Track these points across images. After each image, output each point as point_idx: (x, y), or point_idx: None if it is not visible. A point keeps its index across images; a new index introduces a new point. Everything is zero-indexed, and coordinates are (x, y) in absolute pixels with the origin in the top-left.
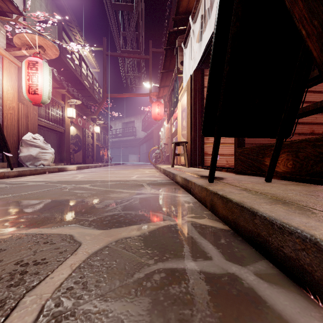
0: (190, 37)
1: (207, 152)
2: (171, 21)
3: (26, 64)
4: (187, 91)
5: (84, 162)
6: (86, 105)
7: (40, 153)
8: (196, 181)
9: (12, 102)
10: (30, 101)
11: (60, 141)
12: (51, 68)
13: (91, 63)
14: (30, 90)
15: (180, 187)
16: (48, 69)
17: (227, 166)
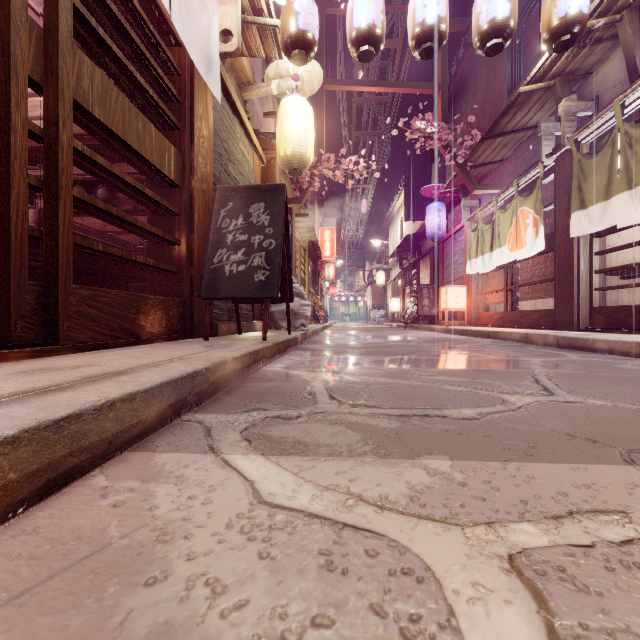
0: None
1: None
2: None
3: None
4: None
5: None
6: None
7: None
8: (265, 345)
9: None
10: None
11: None
12: None
13: None
14: None
15: (244, 380)
16: None
17: None
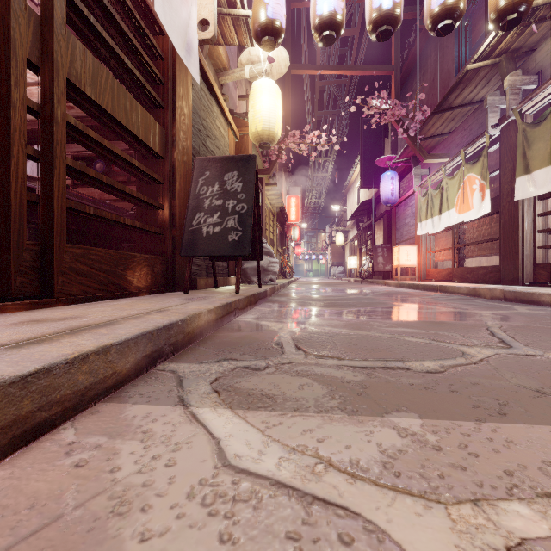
0: None
1: None
2: None
3: None
4: None
5: None
6: None
7: None
8: (237, 298)
9: None
10: None
11: None
12: None
13: None
14: None
15: (218, 330)
16: None
17: None
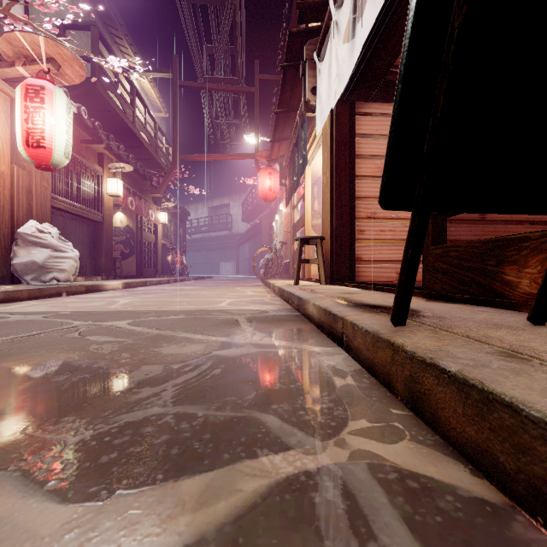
0: (329, 38)
1: (360, 256)
2: (293, 23)
3: (22, 91)
4: (324, 144)
5: (140, 274)
6: (142, 174)
7: (51, 258)
8: (357, 320)
9: (0, 163)
10: (30, 160)
11: (96, 237)
12: (76, 104)
13: (153, 102)
14: (30, 140)
15: (316, 329)
16: (65, 102)
17: None
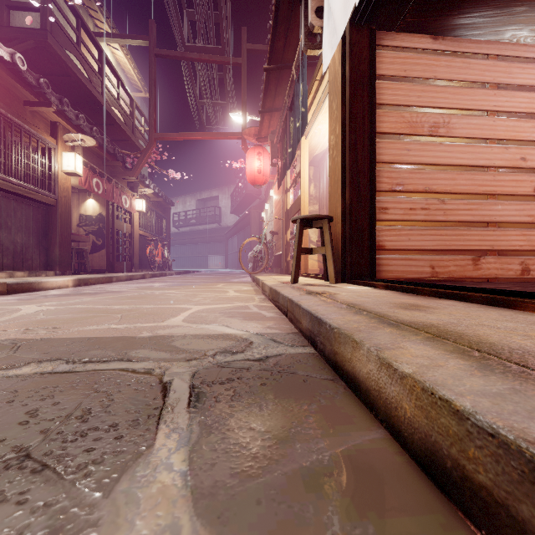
0: None
1: (382, 243)
2: None
3: None
4: (332, 91)
5: (111, 268)
6: (112, 153)
7: None
8: None
9: None
10: None
11: (47, 224)
12: (7, 49)
13: (131, 80)
14: None
15: (417, 471)
16: None
17: (434, 279)
